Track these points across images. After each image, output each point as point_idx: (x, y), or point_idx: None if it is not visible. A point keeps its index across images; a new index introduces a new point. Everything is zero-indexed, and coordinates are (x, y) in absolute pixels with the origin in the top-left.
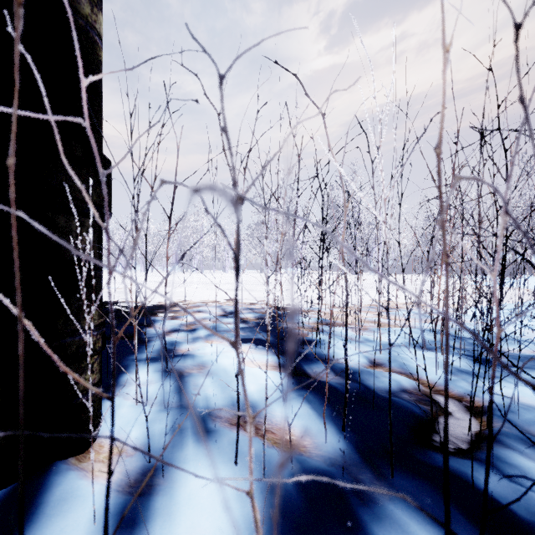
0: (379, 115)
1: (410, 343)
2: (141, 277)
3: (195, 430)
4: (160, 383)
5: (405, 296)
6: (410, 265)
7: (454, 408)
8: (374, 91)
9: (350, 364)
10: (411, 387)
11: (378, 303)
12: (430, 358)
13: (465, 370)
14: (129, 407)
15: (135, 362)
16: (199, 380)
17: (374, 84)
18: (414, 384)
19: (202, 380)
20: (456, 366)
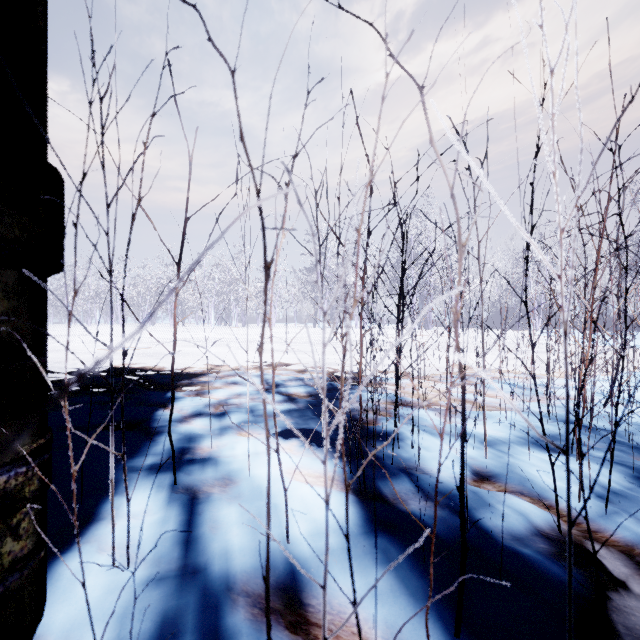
0: (549, 63)
1: (528, 443)
2: (169, 332)
3: (197, 639)
4: (160, 517)
5: (535, 384)
6: (494, 317)
7: (623, 569)
8: (541, 14)
9: (445, 478)
10: (546, 526)
11: (548, 441)
12: (562, 468)
13: (620, 492)
14: (100, 573)
15: (129, 474)
16: (220, 511)
17: (540, 0)
18: (549, 519)
19: (225, 511)
20: (603, 484)
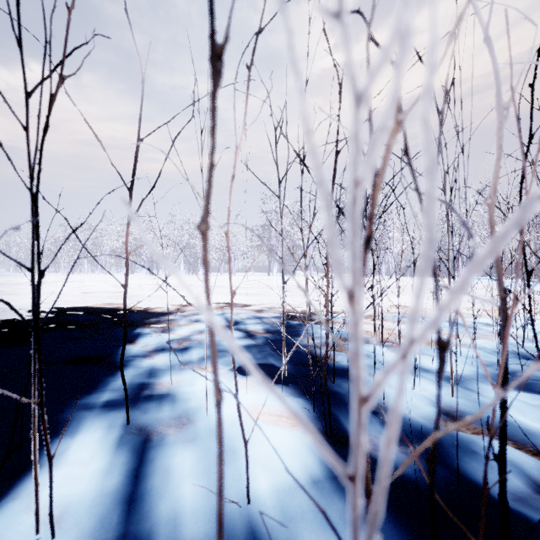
0: None
1: None
2: (145, 279)
3: None
4: (105, 465)
5: (531, 317)
6: None
7: None
8: None
9: (414, 419)
10: None
11: None
12: (538, 408)
13: None
14: None
15: (81, 413)
16: (173, 458)
17: None
18: None
19: (178, 458)
20: None
